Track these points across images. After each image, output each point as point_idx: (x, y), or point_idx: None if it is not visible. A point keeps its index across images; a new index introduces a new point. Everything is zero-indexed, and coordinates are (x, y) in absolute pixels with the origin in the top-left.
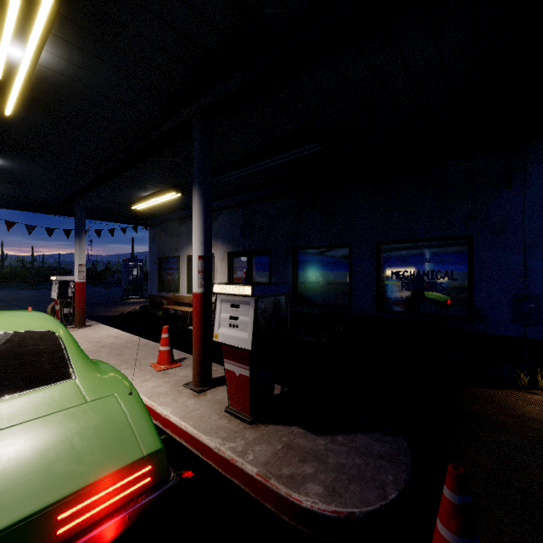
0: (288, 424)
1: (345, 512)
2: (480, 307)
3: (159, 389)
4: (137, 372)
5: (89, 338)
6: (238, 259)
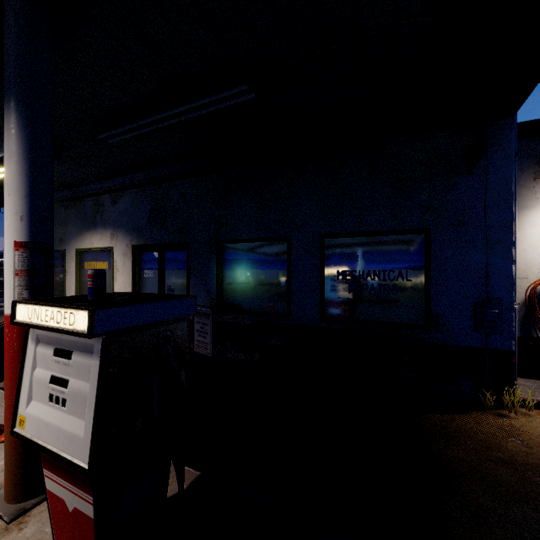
0: None
1: None
2: (438, 313)
3: None
4: None
5: None
6: (146, 254)
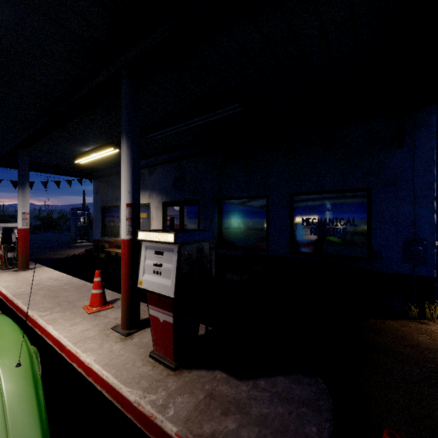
0: (212, 368)
1: None
2: (377, 249)
3: (86, 333)
4: (68, 316)
5: (29, 280)
6: (171, 208)
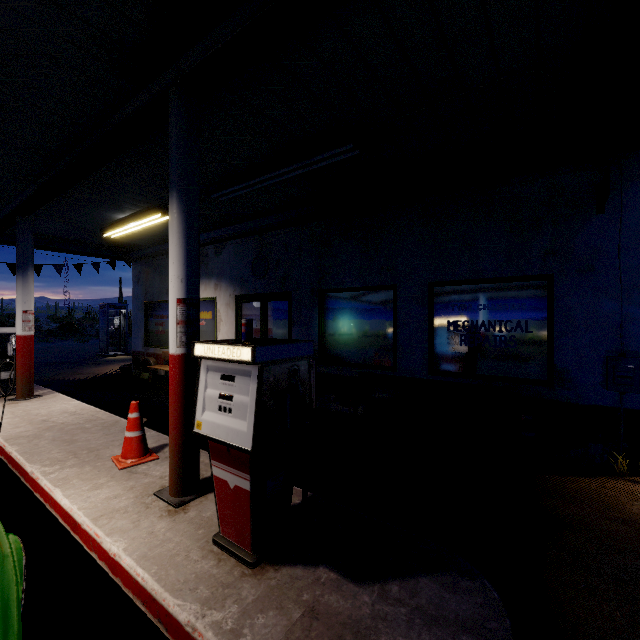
0: (312, 563)
1: None
2: (563, 368)
3: (114, 502)
4: (88, 473)
5: (32, 415)
6: (249, 304)
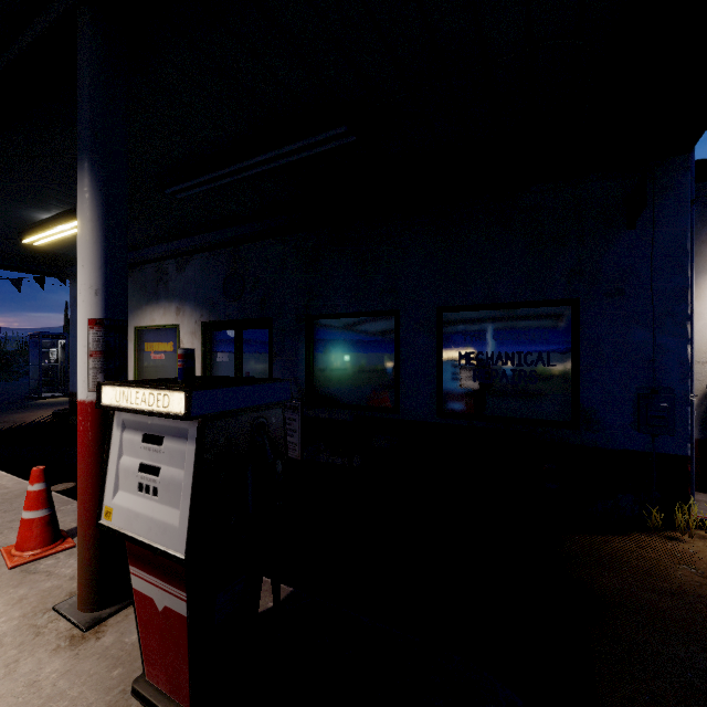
0: None
1: None
2: (590, 407)
3: None
4: None
5: None
6: (220, 333)
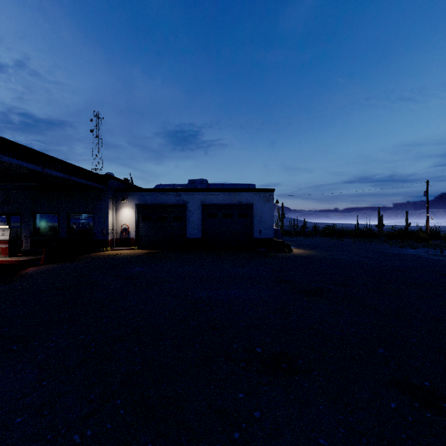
0: (20, 257)
1: (28, 259)
2: (95, 232)
3: None
4: None
5: None
6: (0, 216)
